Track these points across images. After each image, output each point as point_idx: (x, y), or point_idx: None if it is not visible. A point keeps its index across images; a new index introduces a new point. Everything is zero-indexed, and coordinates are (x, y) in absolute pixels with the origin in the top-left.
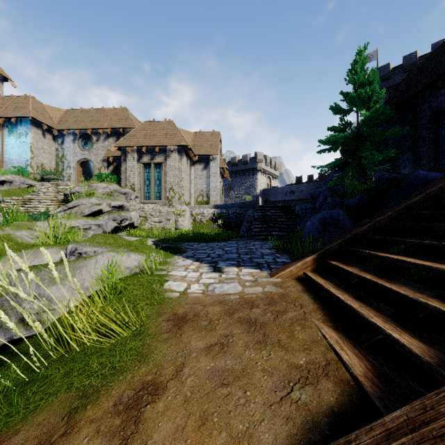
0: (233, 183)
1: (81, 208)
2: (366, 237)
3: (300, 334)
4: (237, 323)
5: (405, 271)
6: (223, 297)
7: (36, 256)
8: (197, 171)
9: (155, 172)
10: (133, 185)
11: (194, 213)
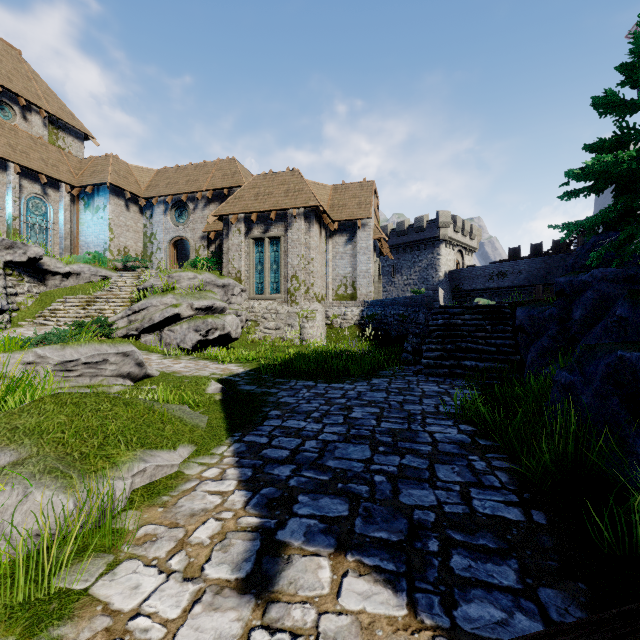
0: (400, 263)
1: (151, 312)
2: None
3: None
4: None
5: None
6: None
7: None
8: (336, 246)
9: (270, 252)
10: (239, 272)
11: (330, 315)
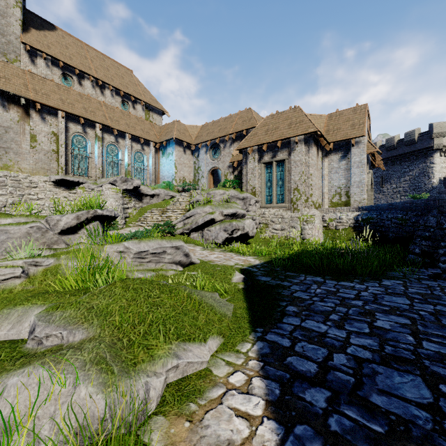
0: (388, 174)
1: (196, 218)
2: None
3: None
4: None
5: None
6: None
7: (20, 319)
8: (331, 163)
9: (277, 172)
10: (254, 188)
11: (326, 219)
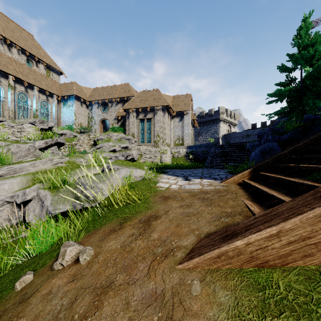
0: (201, 131)
1: (104, 149)
2: (287, 157)
3: (231, 203)
4: (197, 199)
5: (308, 175)
6: (190, 190)
7: (88, 170)
8: (175, 122)
9: (147, 125)
10: (133, 133)
11: (173, 152)
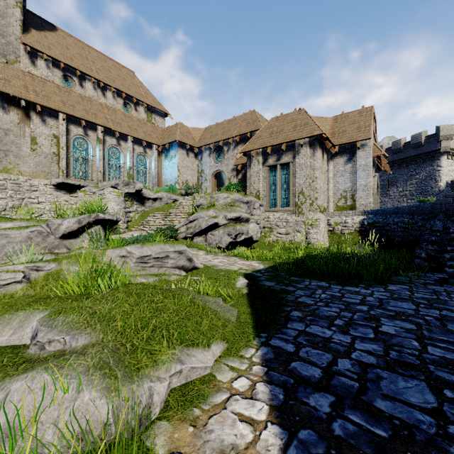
0: (395, 177)
1: (200, 222)
2: None
3: None
4: None
5: None
6: None
7: (22, 324)
8: (336, 166)
9: (281, 175)
10: (258, 192)
11: (332, 223)
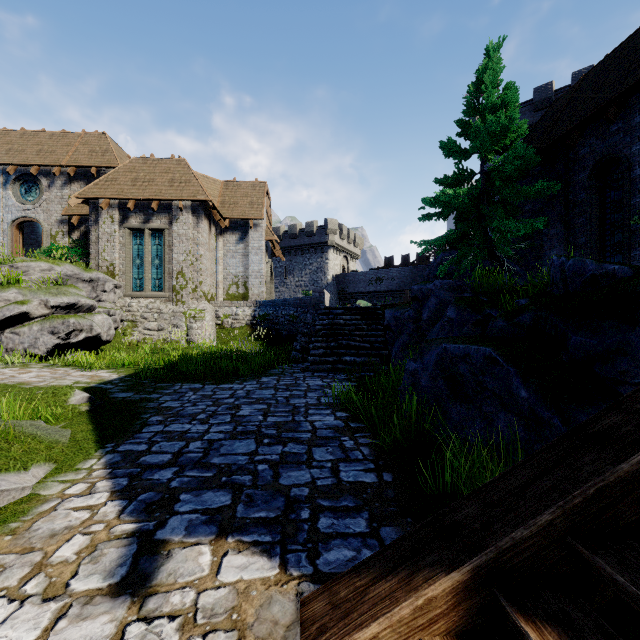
0: (292, 265)
1: None
2: (635, 498)
3: None
4: None
5: None
6: None
7: None
8: (227, 244)
9: (152, 245)
10: (112, 265)
11: (221, 315)
